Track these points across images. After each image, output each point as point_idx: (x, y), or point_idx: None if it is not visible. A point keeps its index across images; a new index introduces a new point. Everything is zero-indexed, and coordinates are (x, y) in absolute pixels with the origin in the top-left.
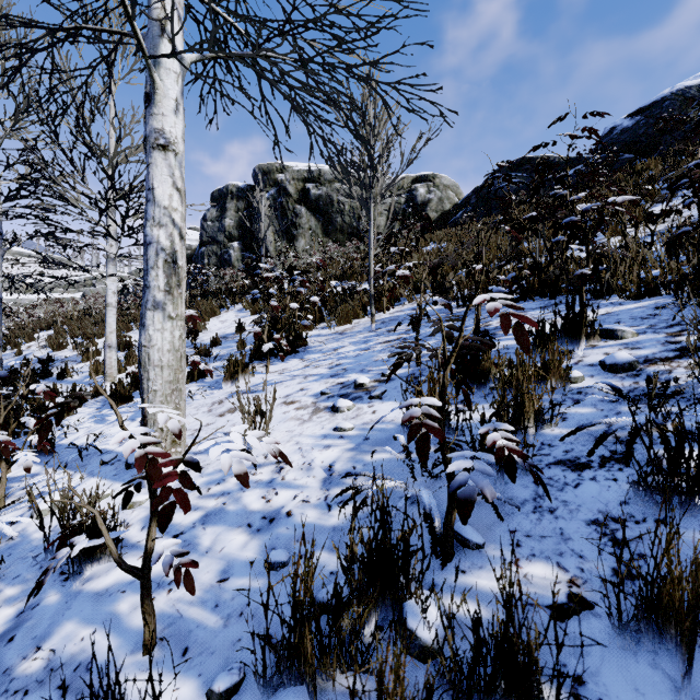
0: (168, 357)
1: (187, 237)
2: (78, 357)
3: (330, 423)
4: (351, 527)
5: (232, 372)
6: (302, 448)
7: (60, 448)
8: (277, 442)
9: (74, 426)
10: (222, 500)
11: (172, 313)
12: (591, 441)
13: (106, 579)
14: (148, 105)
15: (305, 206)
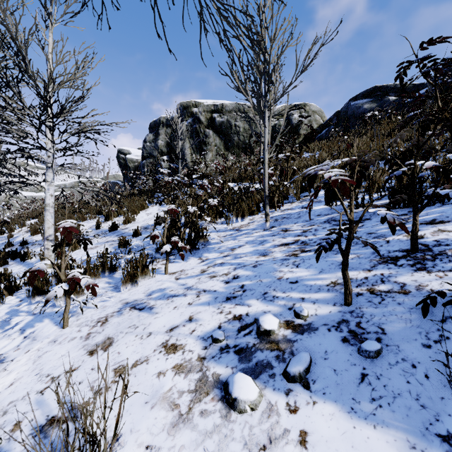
0: None
1: (135, 154)
2: (42, 241)
3: None
4: None
5: (131, 274)
6: None
7: None
8: None
9: None
10: None
11: None
12: None
13: None
14: None
15: (212, 129)
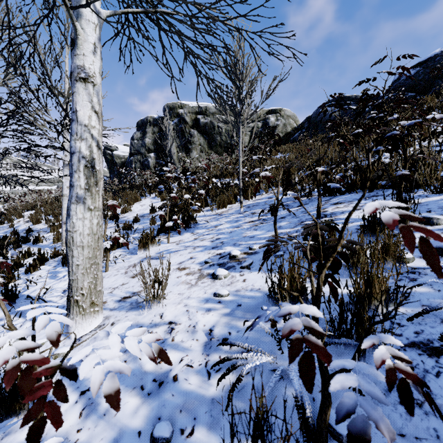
0: (88, 239)
1: (122, 150)
2: (47, 228)
3: (211, 289)
4: (227, 405)
5: (144, 242)
6: (189, 311)
7: (22, 298)
8: (157, 338)
9: (36, 279)
10: (124, 357)
11: (90, 206)
12: (438, 323)
13: (21, 435)
14: (72, 48)
15: (197, 129)
